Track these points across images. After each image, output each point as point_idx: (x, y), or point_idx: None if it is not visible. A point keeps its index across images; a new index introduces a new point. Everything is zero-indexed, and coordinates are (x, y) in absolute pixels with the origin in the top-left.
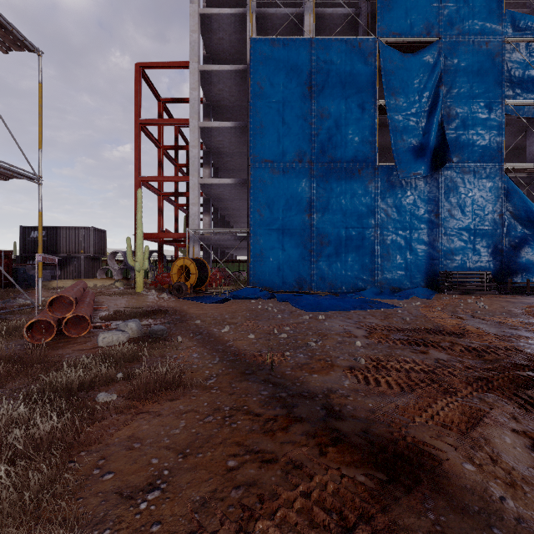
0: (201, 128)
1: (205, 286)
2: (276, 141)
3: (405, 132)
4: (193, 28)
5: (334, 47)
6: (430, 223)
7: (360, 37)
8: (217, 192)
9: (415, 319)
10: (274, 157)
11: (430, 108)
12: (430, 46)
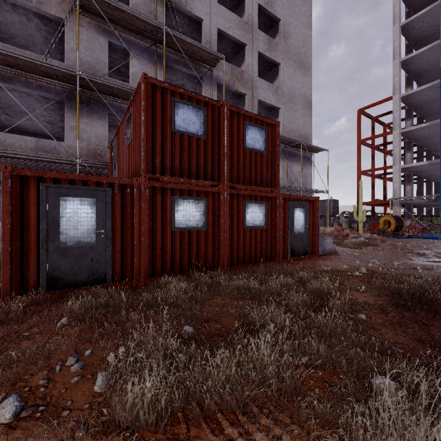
0: (401, 133)
1: (401, 231)
2: None
3: None
4: (395, 74)
5: None
6: None
7: None
8: (416, 169)
9: None
10: None
11: None
12: None
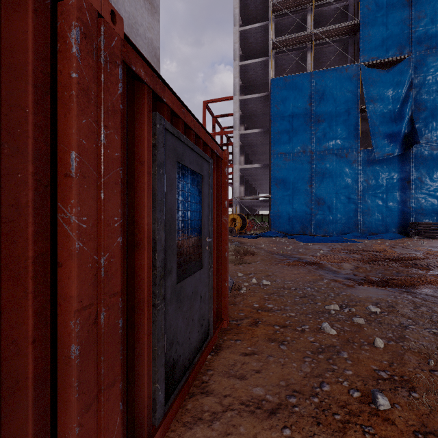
0: (240, 134)
1: (245, 230)
2: (288, 140)
3: (381, 125)
4: (236, 75)
5: (327, 75)
6: (402, 187)
7: (346, 65)
8: (249, 171)
9: (364, 247)
10: (286, 150)
11: (402, 106)
12: (403, 62)
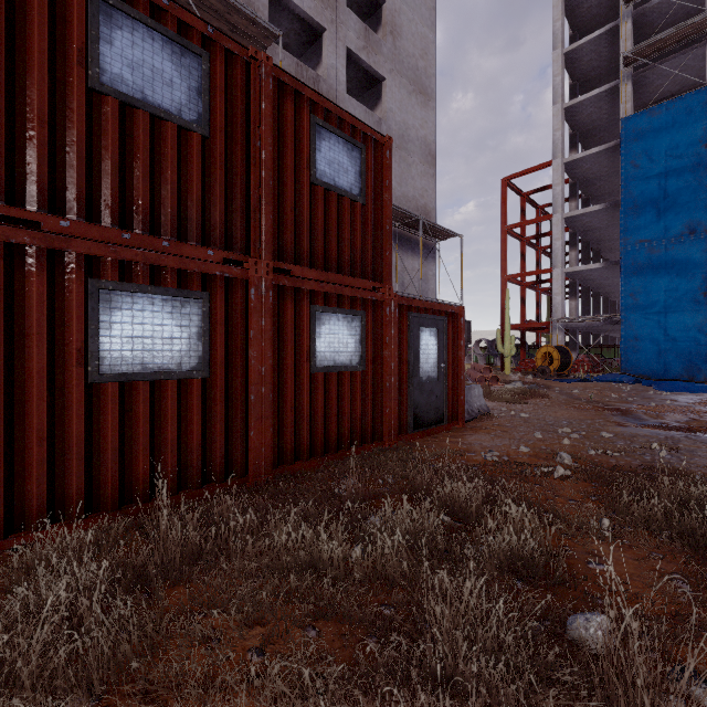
0: (565, 218)
1: (568, 371)
2: (655, 217)
3: None
4: (557, 127)
5: None
6: None
7: None
8: (584, 275)
9: None
10: (652, 235)
11: None
12: None
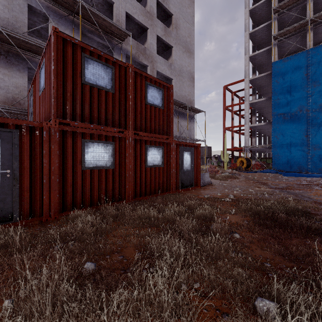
0: (250, 103)
1: (250, 168)
2: (286, 104)
3: None
4: (246, 65)
5: None
6: None
7: None
8: (258, 127)
9: None
10: (284, 111)
11: None
12: None
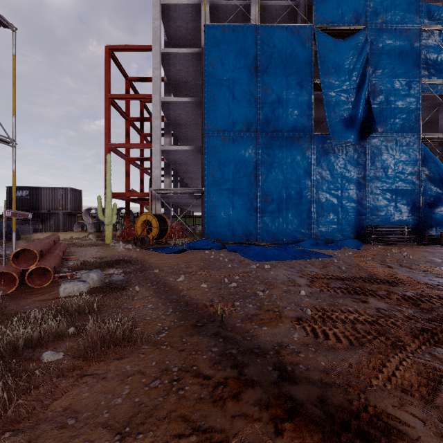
0: (162, 103)
1: (165, 238)
2: (227, 113)
3: (337, 106)
4: (156, 16)
5: (276, 33)
6: (358, 184)
7: (298, 25)
8: (176, 157)
9: (350, 268)
10: (225, 127)
11: (359, 86)
12: (359, 32)
